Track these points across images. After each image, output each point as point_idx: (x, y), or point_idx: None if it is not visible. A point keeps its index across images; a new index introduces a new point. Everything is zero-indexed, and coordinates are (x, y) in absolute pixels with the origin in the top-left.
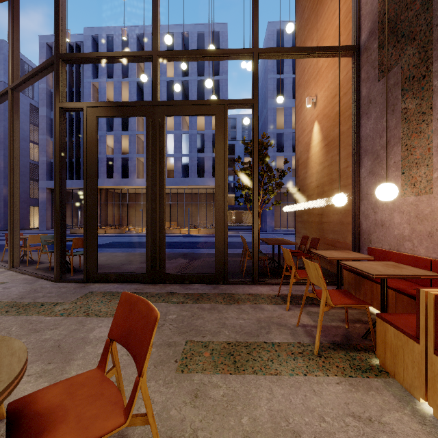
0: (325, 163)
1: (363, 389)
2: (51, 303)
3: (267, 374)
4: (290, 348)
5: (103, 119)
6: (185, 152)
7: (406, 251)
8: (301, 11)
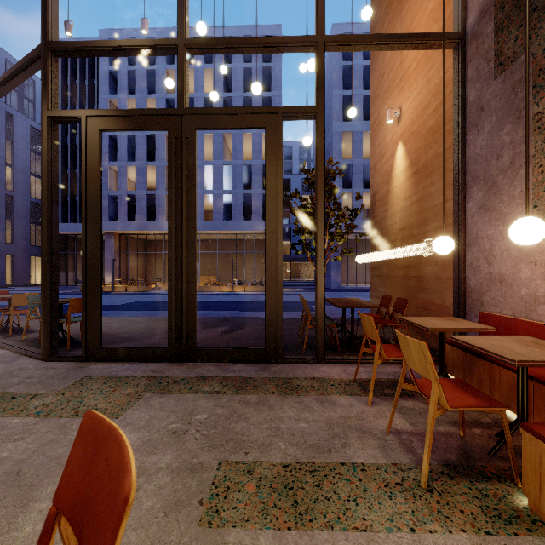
0: (413, 197)
1: None
2: (27, 394)
3: (349, 528)
4: (381, 474)
5: (124, 146)
6: (227, 188)
7: (541, 319)
8: None
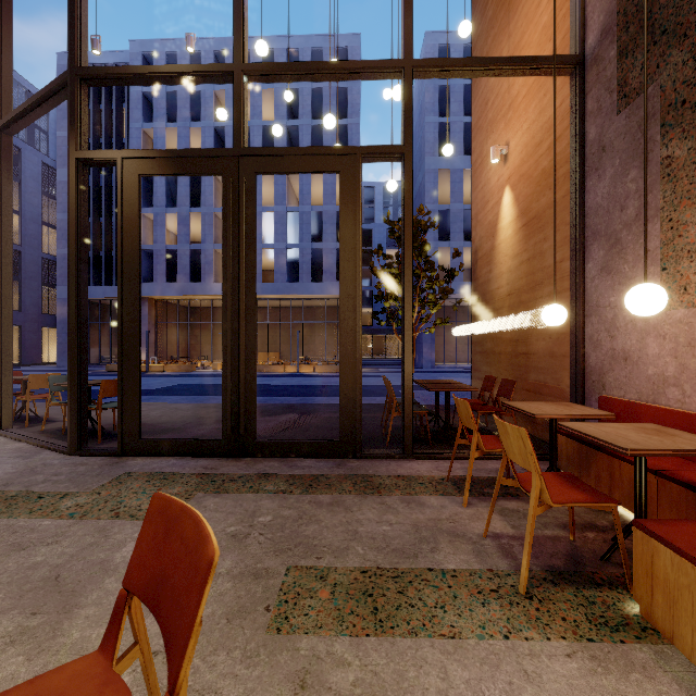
0: (523, 255)
1: (617, 667)
2: (56, 494)
3: (435, 635)
4: (475, 580)
5: (161, 187)
6: (292, 240)
7: (670, 404)
8: (481, 6)
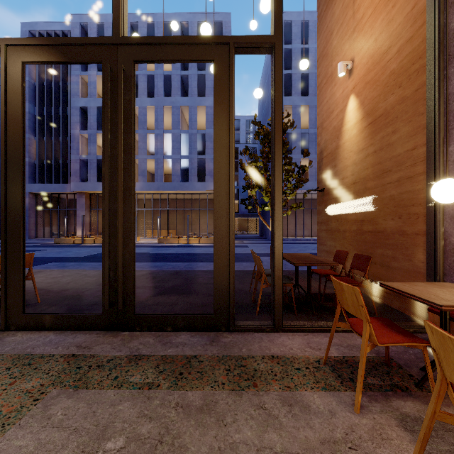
0: (369, 149)
1: None
2: None
3: None
4: None
5: (93, 116)
6: (184, 153)
7: None
8: None
